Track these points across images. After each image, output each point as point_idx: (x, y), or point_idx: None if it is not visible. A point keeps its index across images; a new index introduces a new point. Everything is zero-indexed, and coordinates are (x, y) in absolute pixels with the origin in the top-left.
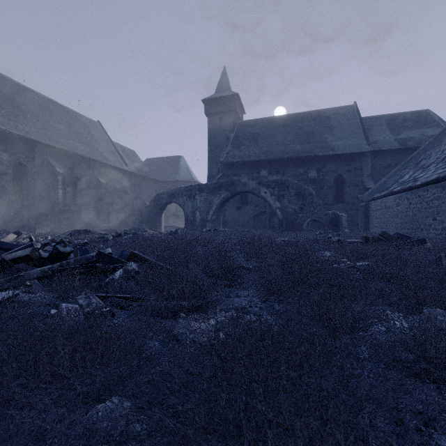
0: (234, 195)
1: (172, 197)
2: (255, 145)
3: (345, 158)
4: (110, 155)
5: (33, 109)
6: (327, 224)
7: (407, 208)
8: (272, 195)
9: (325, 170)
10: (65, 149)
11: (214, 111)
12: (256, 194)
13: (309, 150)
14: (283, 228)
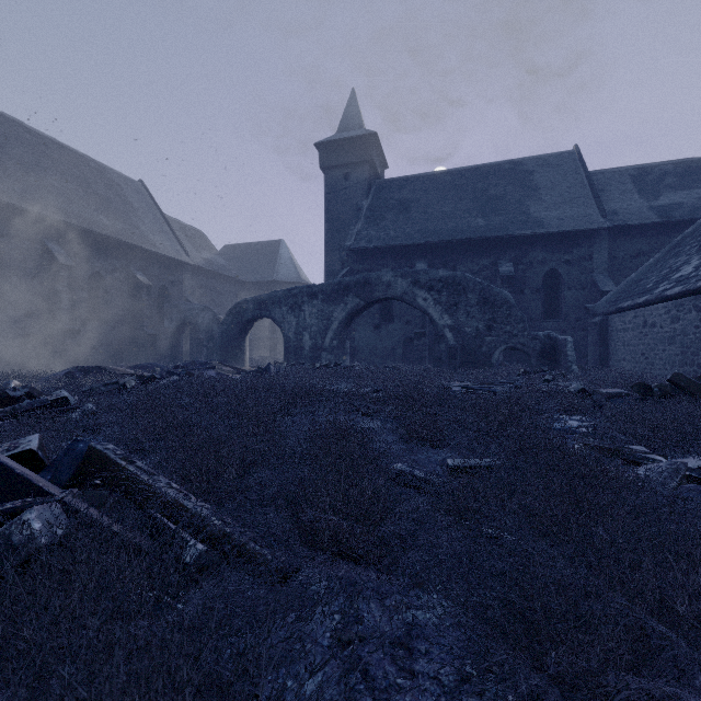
0: (370, 304)
1: (263, 308)
2: (405, 219)
3: (563, 240)
4: (159, 236)
5: (20, 153)
6: (535, 356)
7: (697, 325)
8: (436, 304)
9: (528, 261)
10: (74, 224)
11: (336, 162)
12: (409, 303)
13: (498, 227)
14: (458, 361)
